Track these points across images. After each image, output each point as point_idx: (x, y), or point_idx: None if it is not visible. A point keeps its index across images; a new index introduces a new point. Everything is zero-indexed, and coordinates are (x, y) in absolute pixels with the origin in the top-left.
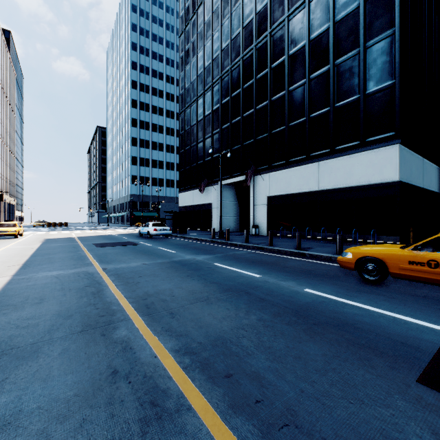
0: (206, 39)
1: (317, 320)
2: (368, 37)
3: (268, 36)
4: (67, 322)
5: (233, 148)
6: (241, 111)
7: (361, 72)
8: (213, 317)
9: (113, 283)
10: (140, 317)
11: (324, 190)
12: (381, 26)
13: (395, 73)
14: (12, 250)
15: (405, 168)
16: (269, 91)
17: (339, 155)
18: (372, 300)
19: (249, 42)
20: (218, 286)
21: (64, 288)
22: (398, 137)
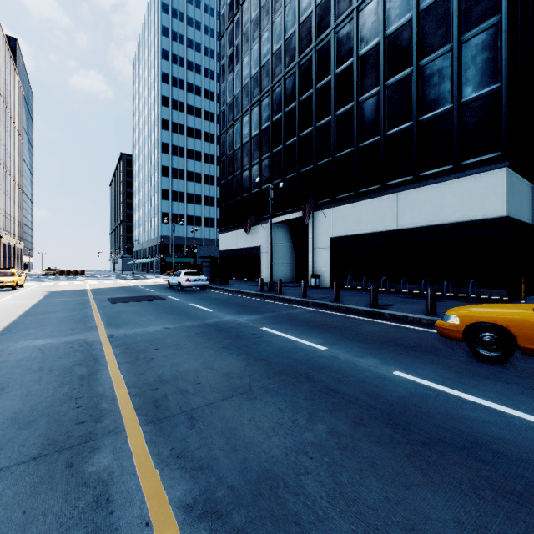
0: (253, 41)
1: (426, 433)
2: (464, 28)
3: (331, 34)
4: (21, 435)
5: (287, 176)
6: (297, 130)
7: (455, 74)
8: (256, 427)
9: (116, 360)
10: (140, 427)
11: (404, 229)
12: (482, 13)
13: (502, 73)
14: (1, 307)
15: (514, 199)
16: (332, 103)
17: (425, 184)
18: (502, 394)
19: (308, 42)
20: (266, 365)
21: (43, 368)
22: (505, 158)
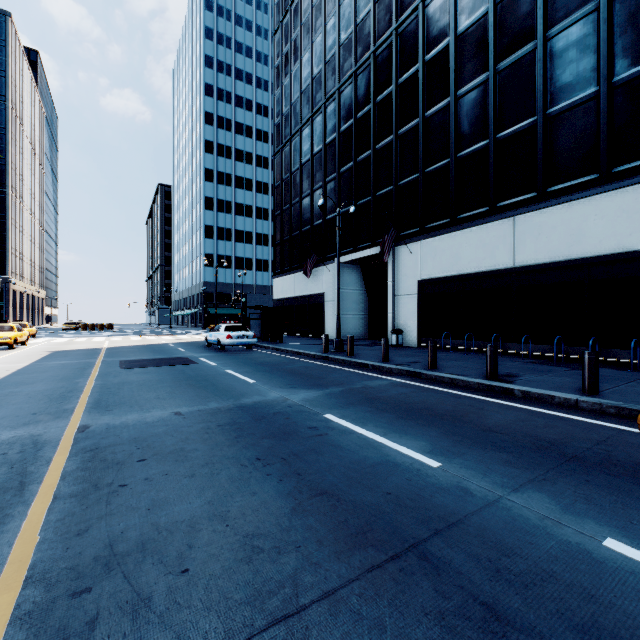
0: (315, 32)
1: None
2: None
3: (419, 8)
4: None
5: (358, 202)
6: (372, 141)
7: (604, 43)
8: None
9: (56, 488)
10: None
11: (525, 267)
12: None
13: None
14: None
15: None
16: (420, 101)
17: (556, 202)
18: None
19: (386, 24)
20: (331, 511)
21: None
22: None
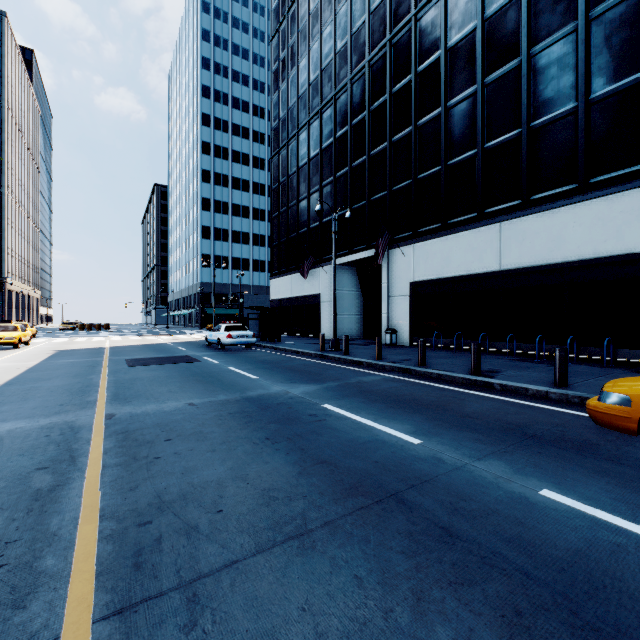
0: (312, 39)
1: None
2: None
3: (412, 21)
4: None
5: (354, 206)
6: (367, 147)
7: (581, 62)
8: (315, 633)
9: (102, 460)
10: (91, 625)
11: (510, 270)
12: None
13: None
14: None
15: None
16: (413, 110)
17: (538, 209)
18: None
19: (381, 34)
20: (330, 474)
21: None
22: None
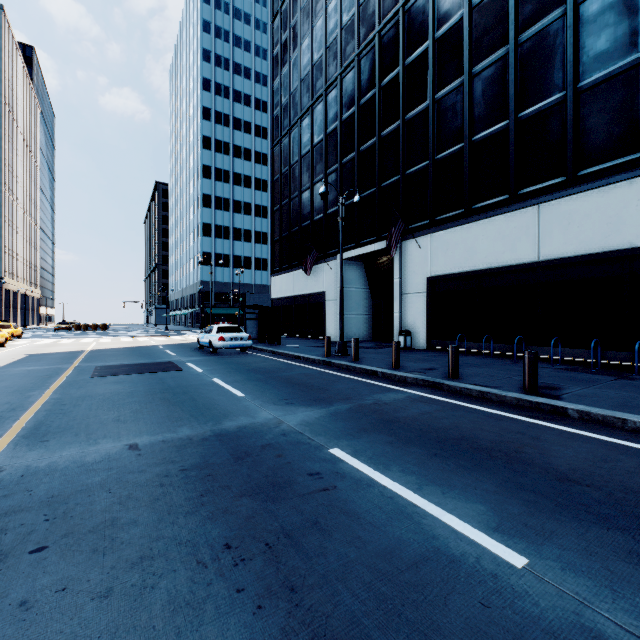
0: (315, 15)
1: None
2: None
3: None
4: None
5: (362, 194)
6: (377, 127)
7: None
8: None
9: None
10: None
11: (552, 261)
12: None
13: None
14: None
15: None
16: (430, 81)
17: (589, 186)
18: None
19: (392, 1)
20: None
21: None
22: None
